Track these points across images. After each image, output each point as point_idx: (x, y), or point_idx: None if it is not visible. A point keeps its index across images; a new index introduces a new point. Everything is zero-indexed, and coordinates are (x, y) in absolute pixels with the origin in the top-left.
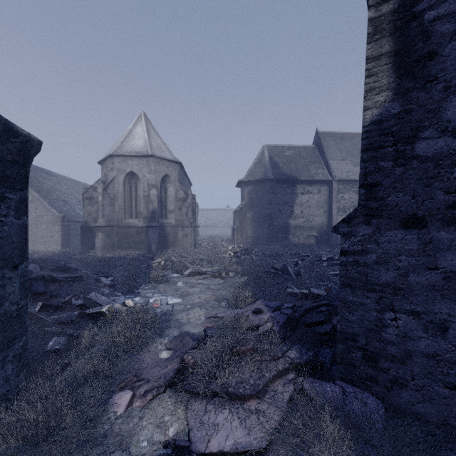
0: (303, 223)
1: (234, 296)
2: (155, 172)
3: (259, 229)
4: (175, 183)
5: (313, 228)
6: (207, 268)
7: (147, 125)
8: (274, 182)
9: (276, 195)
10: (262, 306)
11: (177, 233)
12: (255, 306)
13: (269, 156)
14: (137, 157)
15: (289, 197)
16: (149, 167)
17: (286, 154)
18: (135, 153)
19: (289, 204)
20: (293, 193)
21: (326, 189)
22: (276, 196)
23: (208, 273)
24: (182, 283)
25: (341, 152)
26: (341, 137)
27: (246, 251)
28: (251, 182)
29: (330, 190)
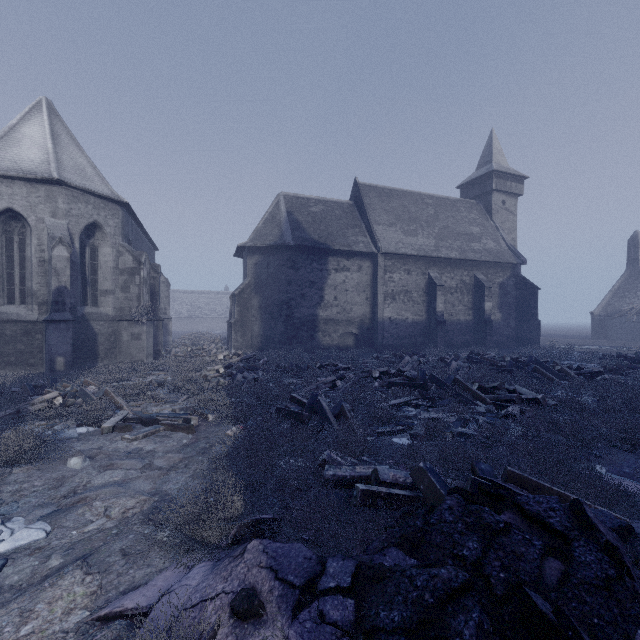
0: (337, 315)
1: (196, 509)
2: (68, 214)
3: (272, 323)
4: (115, 240)
5: (352, 322)
6: (165, 405)
7: (54, 124)
8: (295, 251)
9: (298, 271)
10: (262, 577)
11: (118, 332)
12: (242, 573)
13: (287, 210)
14: (25, 180)
15: (317, 274)
16: (52, 203)
17: (313, 210)
18: (19, 172)
19: (317, 286)
20: (324, 269)
21: (369, 265)
22: (297, 272)
23: (161, 419)
24: (80, 459)
25: (388, 214)
26: (388, 194)
27: (249, 361)
28: (259, 248)
29: (374, 267)
